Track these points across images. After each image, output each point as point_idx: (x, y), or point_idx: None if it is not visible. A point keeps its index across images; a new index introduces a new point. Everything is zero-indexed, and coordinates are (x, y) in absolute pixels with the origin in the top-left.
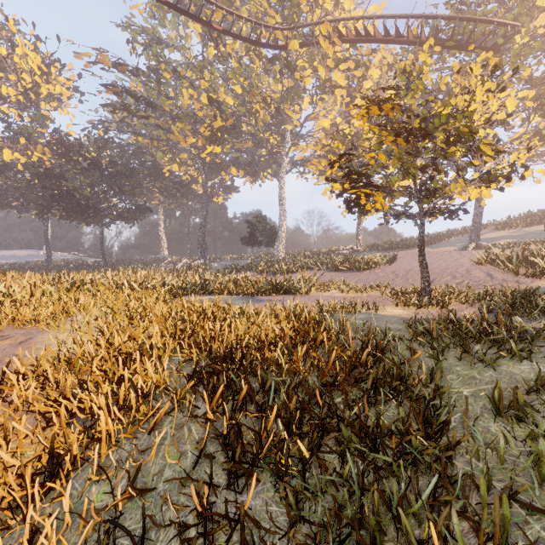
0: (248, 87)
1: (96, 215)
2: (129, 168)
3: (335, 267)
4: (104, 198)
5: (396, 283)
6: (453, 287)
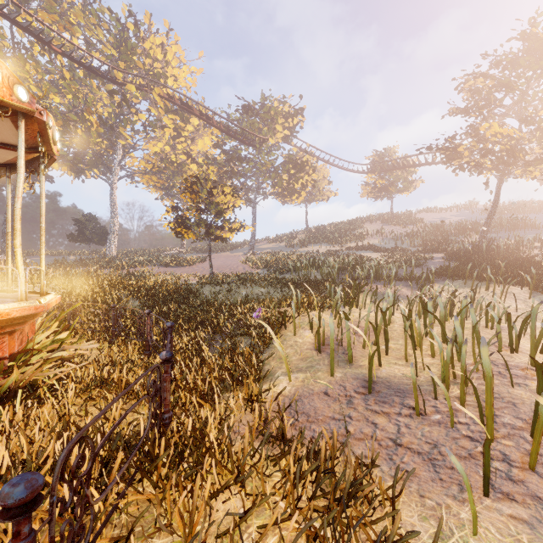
0: (82, 100)
1: None
2: None
3: (167, 264)
4: None
5: (203, 273)
6: (226, 273)
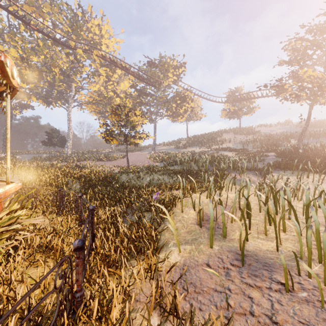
0: (50, 59)
1: None
2: None
3: (101, 159)
4: None
5: (123, 165)
6: (137, 165)
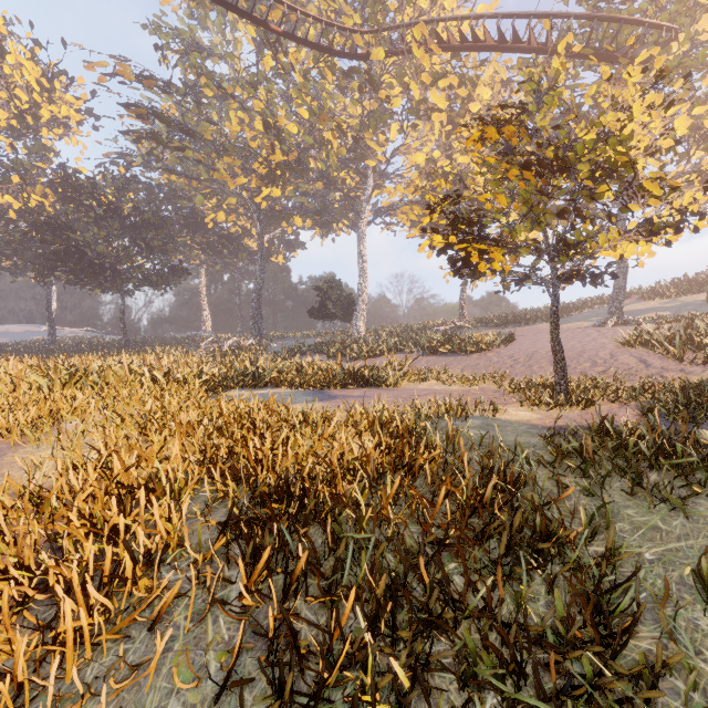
0: (317, 109)
1: (115, 279)
2: (159, 216)
3: (434, 349)
4: (125, 257)
5: (516, 372)
6: (595, 378)
